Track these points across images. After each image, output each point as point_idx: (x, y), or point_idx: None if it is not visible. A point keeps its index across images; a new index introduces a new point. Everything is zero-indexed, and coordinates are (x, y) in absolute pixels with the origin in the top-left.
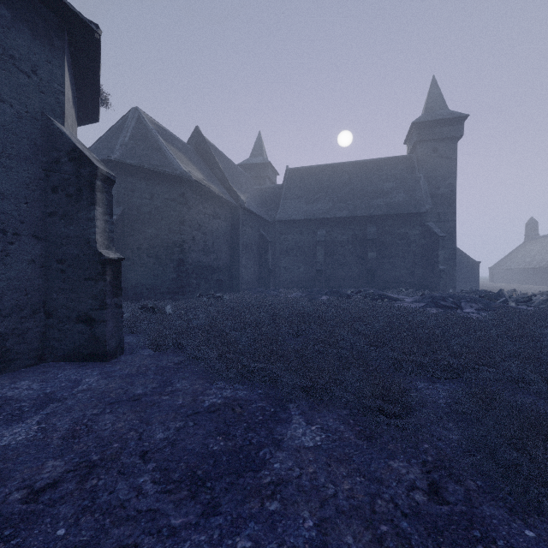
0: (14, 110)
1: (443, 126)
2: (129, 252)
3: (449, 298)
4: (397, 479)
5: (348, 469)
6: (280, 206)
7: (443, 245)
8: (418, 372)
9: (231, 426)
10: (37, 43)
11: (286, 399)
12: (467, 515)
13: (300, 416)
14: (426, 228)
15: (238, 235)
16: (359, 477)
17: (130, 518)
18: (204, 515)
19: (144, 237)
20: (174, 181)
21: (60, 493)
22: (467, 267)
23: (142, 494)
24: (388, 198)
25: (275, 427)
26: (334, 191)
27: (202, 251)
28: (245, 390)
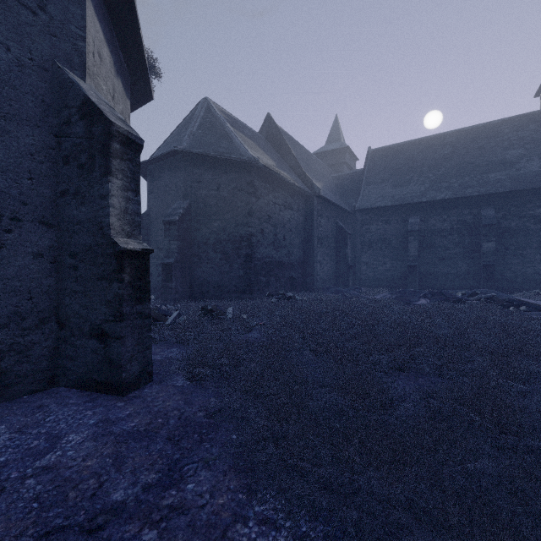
0: (12, 56)
1: None
2: (196, 247)
3: None
4: None
5: None
6: (361, 193)
7: None
8: None
9: None
10: None
11: None
12: None
13: None
14: None
15: (312, 227)
16: None
17: None
18: None
19: (210, 231)
20: (241, 169)
21: None
22: None
23: None
24: (513, 169)
25: None
26: (431, 169)
27: (272, 245)
28: None
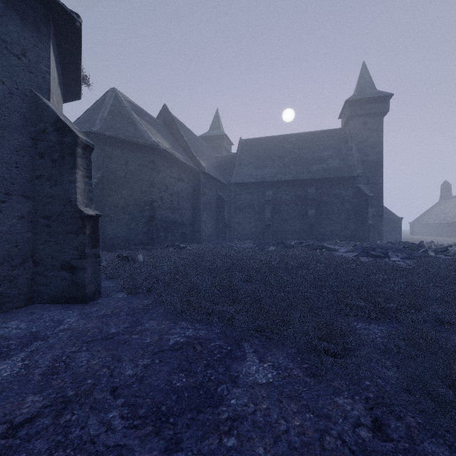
0: (6, 87)
1: (371, 103)
2: (108, 209)
3: (377, 248)
4: (343, 416)
5: (297, 405)
6: (234, 171)
7: (372, 203)
8: (355, 314)
9: (192, 364)
10: (26, 29)
11: (241, 338)
12: (410, 452)
13: (253, 354)
14: (358, 189)
15: (199, 196)
16: (308, 413)
17: (99, 454)
18: (166, 451)
19: (120, 197)
20: (145, 150)
21: (36, 428)
22: (392, 222)
23: (111, 429)
24: (325, 164)
25: (231, 365)
26: (280, 158)
27: (169, 209)
28: (205, 330)
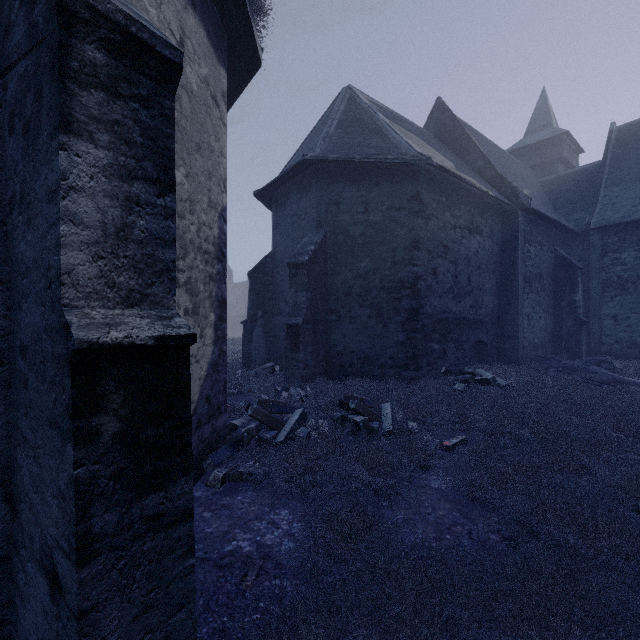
0: None
1: None
2: (333, 299)
3: None
4: None
5: None
6: (599, 200)
7: None
8: None
9: None
10: None
11: None
12: None
13: None
14: None
15: (515, 261)
16: None
17: None
18: None
19: (354, 275)
20: (401, 176)
21: None
22: None
23: None
24: None
25: None
26: None
27: (449, 292)
28: None
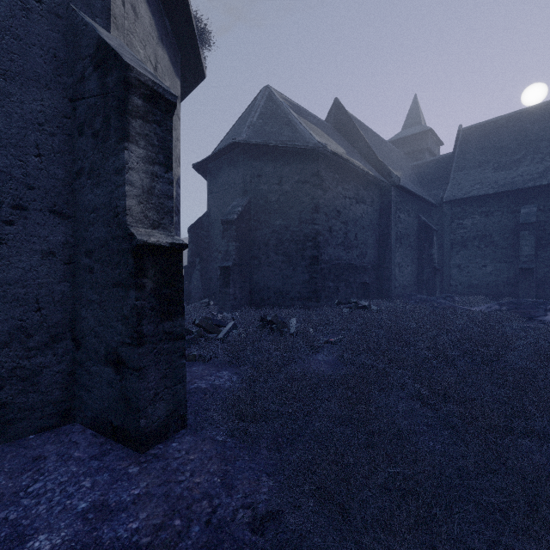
0: None
1: None
2: (256, 249)
3: None
4: None
5: None
6: (450, 181)
7: None
8: None
9: None
10: None
11: None
12: None
13: None
14: None
15: (389, 224)
16: None
17: None
18: None
19: (271, 231)
20: (305, 158)
21: None
22: None
23: None
24: None
25: None
26: None
27: (341, 245)
28: None
